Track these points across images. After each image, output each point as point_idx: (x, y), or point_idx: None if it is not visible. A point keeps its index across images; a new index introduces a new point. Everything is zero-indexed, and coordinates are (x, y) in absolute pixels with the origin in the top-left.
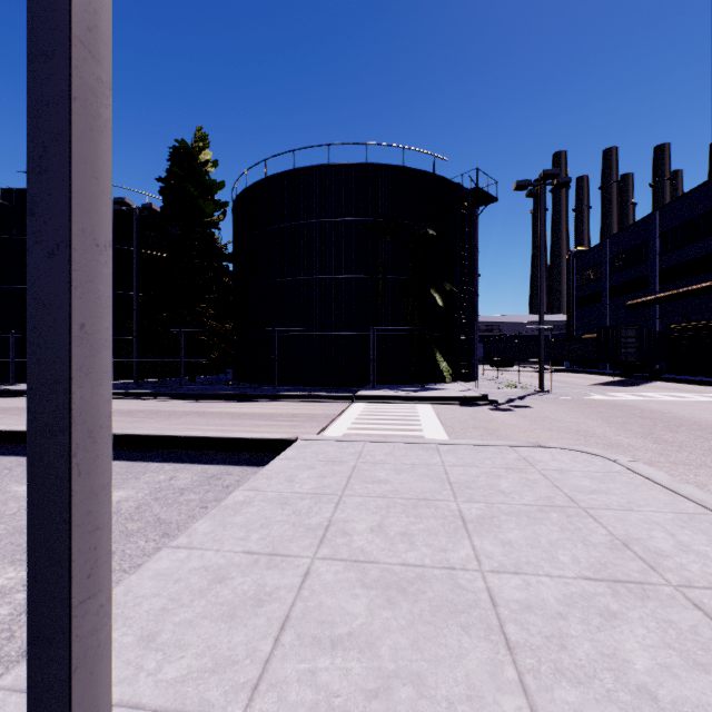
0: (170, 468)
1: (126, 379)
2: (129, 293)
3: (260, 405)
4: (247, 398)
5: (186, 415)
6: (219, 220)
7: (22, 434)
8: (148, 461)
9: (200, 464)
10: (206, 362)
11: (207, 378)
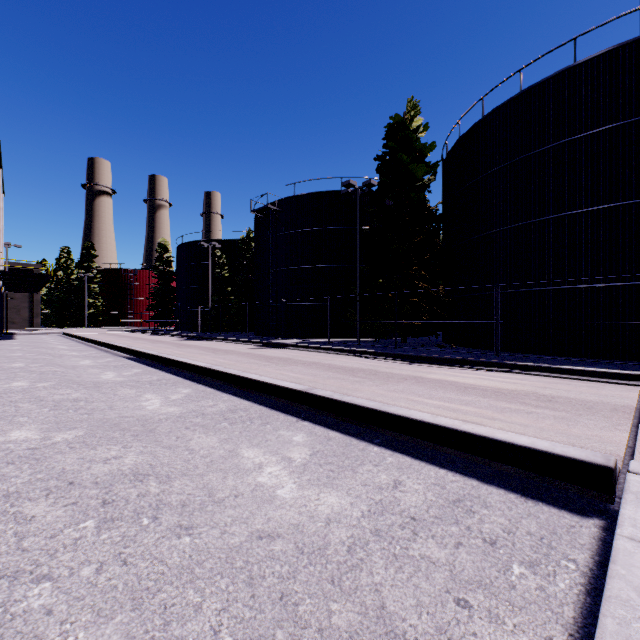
0: (392, 462)
1: (351, 338)
2: (353, 265)
3: (487, 376)
4: (467, 365)
5: (403, 380)
6: (429, 183)
7: (266, 385)
8: (366, 440)
9: (431, 464)
10: (418, 323)
11: (417, 340)
